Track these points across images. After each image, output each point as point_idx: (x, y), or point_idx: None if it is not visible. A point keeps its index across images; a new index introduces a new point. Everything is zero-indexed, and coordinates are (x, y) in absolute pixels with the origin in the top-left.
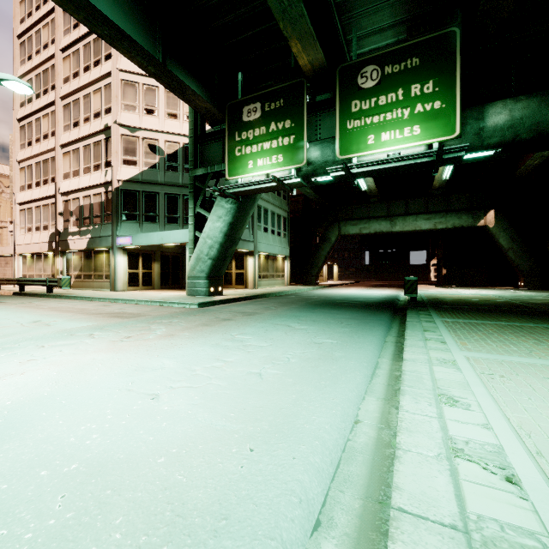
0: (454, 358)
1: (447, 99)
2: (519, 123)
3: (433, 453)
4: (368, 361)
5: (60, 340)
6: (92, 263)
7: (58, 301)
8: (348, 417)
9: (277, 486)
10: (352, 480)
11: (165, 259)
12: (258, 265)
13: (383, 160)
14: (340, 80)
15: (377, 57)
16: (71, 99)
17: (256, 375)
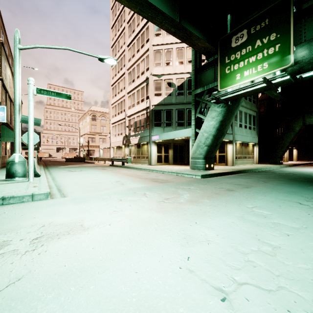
0: None
1: None
2: None
3: None
4: None
5: (129, 196)
6: (140, 150)
7: (126, 170)
8: None
9: None
10: None
11: (175, 147)
12: (235, 150)
13: None
14: None
15: None
16: (131, 69)
17: None
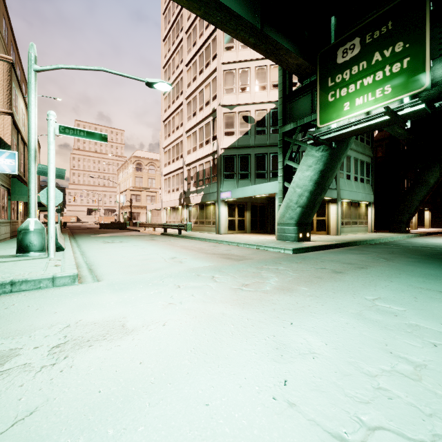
0: None
1: None
2: None
3: None
4: None
5: (190, 281)
6: (204, 213)
7: (185, 240)
8: None
9: None
10: None
11: (254, 208)
12: (340, 212)
13: None
14: None
15: None
16: (191, 98)
17: None
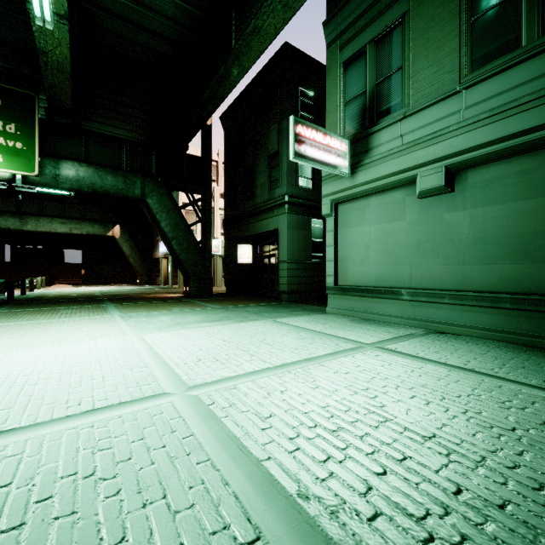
0: None
1: (28, 144)
2: (83, 180)
3: None
4: None
5: None
6: None
7: None
8: None
9: None
10: None
11: None
12: None
13: None
14: None
15: None
16: None
17: None
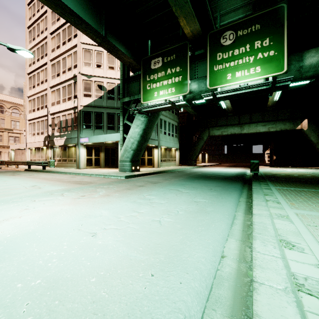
0: (287, 214)
1: (278, 49)
2: None
3: (281, 286)
4: (229, 214)
5: (44, 197)
6: (66, 153)
7: (48, 174)
8: (217, 253)
9: (168, 305)
10: (221, 301)
11: (107, 150)
12: (160, 154)
13: (237, 89)
14: (209, 41)
15: (233, 26)
16: (56, 61)
17: (157, 222)
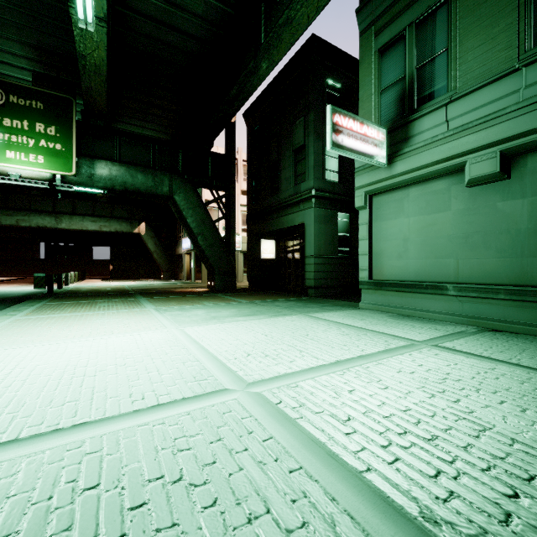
0: (4, 321)
1: (66, 145)
2: (115, 179)
3: None
4: None
5: None
6: None
7: None
8: None
9: None
10: None
11: None
12: None
13: (1, 178)
14: None
15: (2, 83)
16: None
17: None
